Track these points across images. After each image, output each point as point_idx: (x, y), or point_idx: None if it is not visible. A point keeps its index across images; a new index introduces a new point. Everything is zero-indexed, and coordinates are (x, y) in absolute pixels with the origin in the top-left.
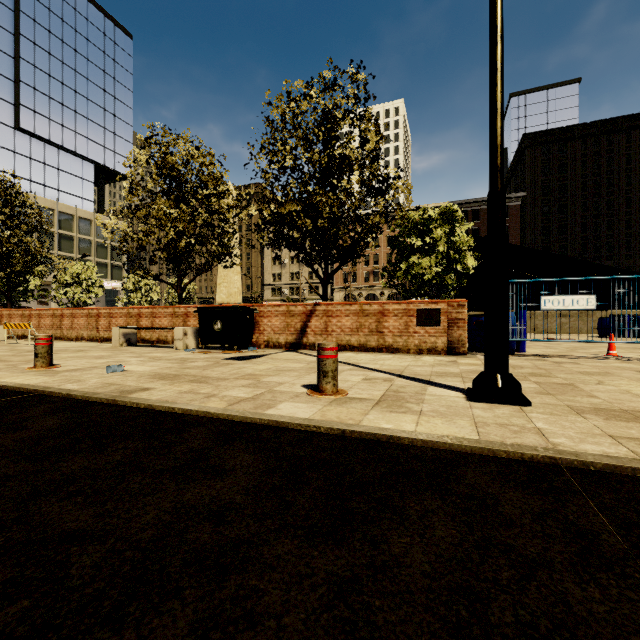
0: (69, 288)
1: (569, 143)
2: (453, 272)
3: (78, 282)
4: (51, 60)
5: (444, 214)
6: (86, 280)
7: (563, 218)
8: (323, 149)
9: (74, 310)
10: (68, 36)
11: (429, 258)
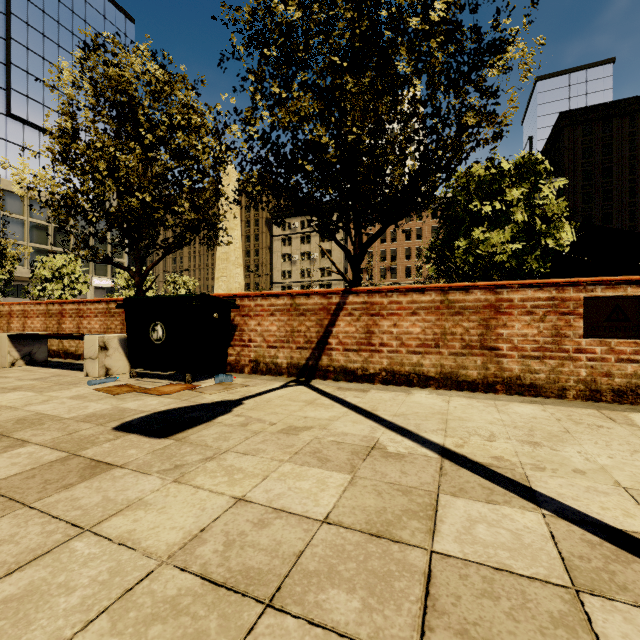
0: (48, 284)
1: (614, 121)
2: (540, 250)
3: (60, 277)
4: (46, 42)
5: (521, 168)
6: (68, 275)
7: (607, 205)
8: (354, 28)
9: None
10: (64, 17)
11: (503, 230)
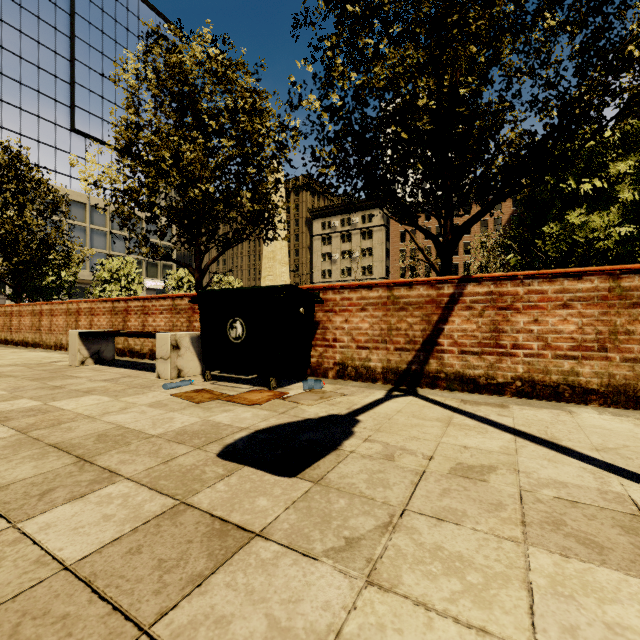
0: (107, 285)
1: None
2: None
3: (118, 279)
4: (104, 61)
5: (628, 137)
6: (125, 276)
7: None
8: None
9: (52, 305)
10: (120, 36)
11: (607, 211)
